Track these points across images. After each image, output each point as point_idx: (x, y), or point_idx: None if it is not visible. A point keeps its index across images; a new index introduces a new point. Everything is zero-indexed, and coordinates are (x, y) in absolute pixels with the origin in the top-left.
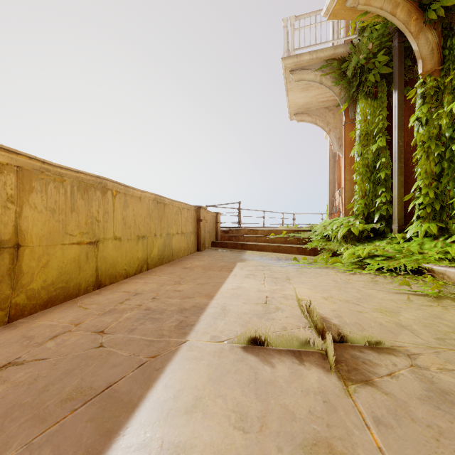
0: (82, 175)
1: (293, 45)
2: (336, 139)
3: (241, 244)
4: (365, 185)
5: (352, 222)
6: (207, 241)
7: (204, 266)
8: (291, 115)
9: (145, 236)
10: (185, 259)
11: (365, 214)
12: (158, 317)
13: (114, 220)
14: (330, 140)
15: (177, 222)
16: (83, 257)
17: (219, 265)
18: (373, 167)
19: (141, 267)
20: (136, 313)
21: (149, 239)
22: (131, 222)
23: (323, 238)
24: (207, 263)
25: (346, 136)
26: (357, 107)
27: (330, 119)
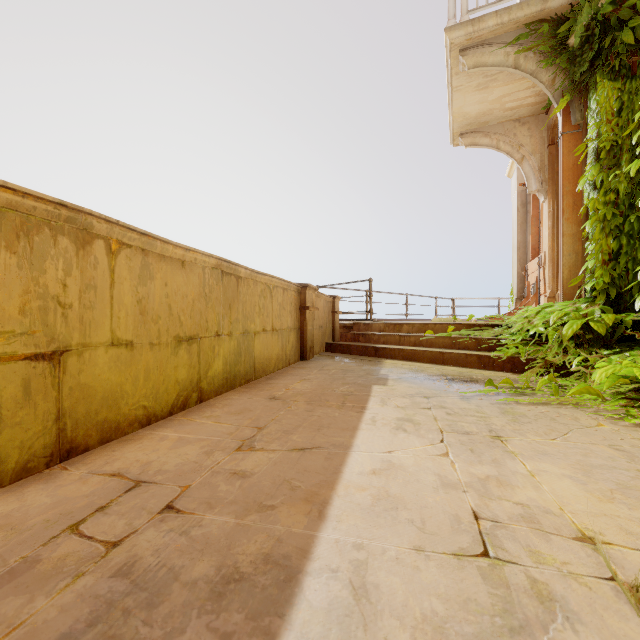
0: (6, 194)
1: (465, 3)
2: (534, 172)
3: (374, 349)
4: (609, 242)
5: (586, 309)
6: (318, 342)
7: (309, 395)
8: (454, 137)
9: (194, 337)
10: (278, 375)
11: (613, 295)
12: (132, 634)
13: (114, 305)
14: (524, 174)
15: (263, 310)
16: (13, 392)
17: (338, 392)
18: (629, 206)
19: (186, 398)
20: (76, 599)
21: (204, 342)
22: (159, 310)
23: (528, 339)
24: (317, 386)
25: (565, 157)
26: (591, 100)
27: (523, 138)
